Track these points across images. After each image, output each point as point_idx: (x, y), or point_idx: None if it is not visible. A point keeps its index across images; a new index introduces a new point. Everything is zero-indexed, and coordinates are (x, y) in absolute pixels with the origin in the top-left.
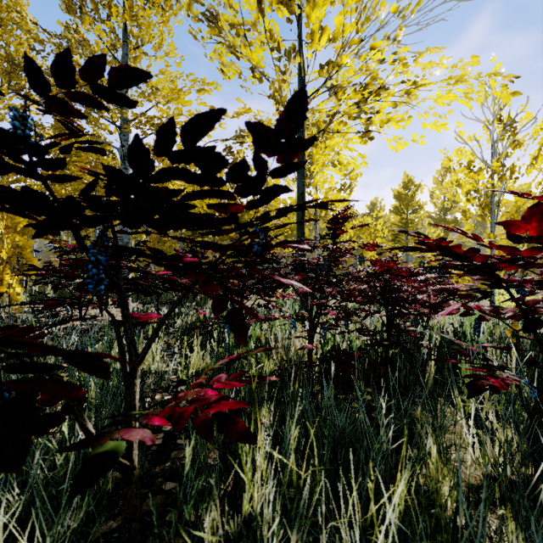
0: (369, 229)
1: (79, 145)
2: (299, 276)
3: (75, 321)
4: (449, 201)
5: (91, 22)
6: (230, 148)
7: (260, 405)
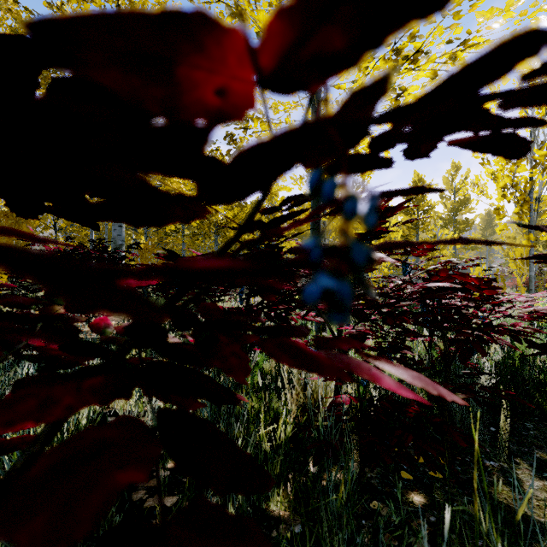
0: None
1: None
2: None
3: None
4: (459, 201)
5: (78, 0)
6: (232, 136)
7: (273, 488)
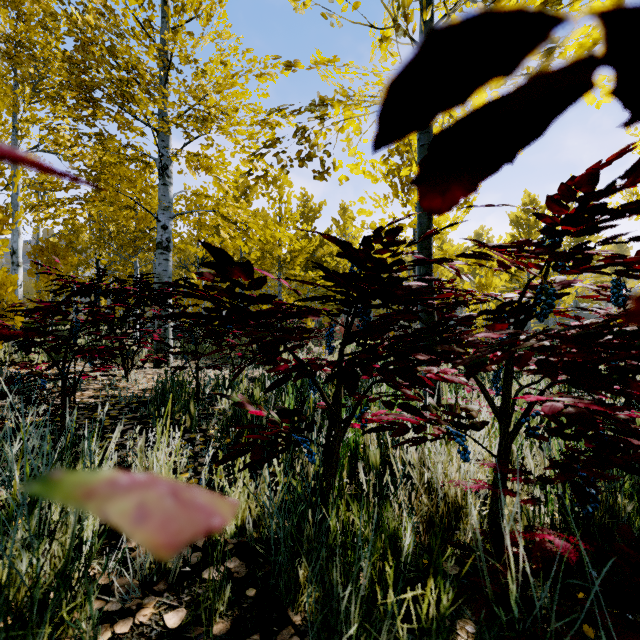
0: (490, 262)
1: (109, 158)
2: (485, 331)
3: (86, 390)
4: None
5: None
6: (304, 131)
7: None
